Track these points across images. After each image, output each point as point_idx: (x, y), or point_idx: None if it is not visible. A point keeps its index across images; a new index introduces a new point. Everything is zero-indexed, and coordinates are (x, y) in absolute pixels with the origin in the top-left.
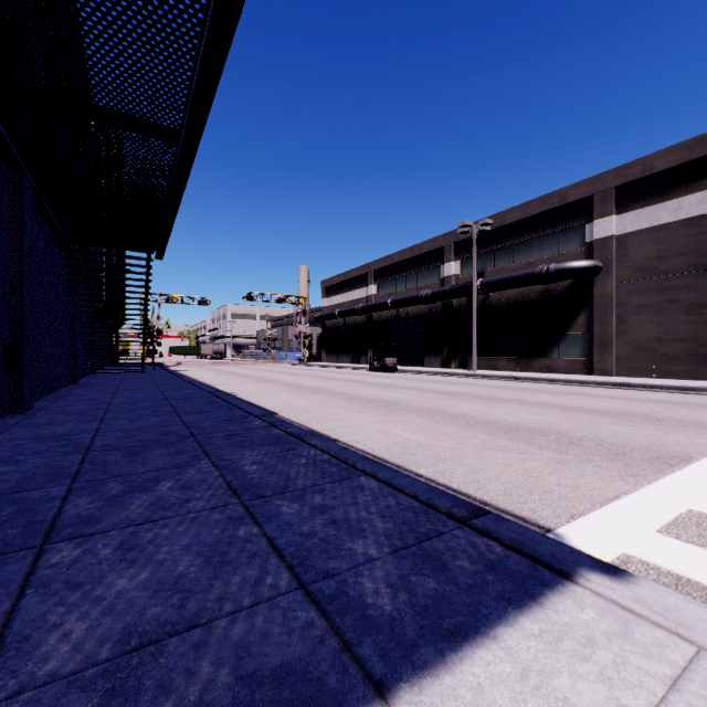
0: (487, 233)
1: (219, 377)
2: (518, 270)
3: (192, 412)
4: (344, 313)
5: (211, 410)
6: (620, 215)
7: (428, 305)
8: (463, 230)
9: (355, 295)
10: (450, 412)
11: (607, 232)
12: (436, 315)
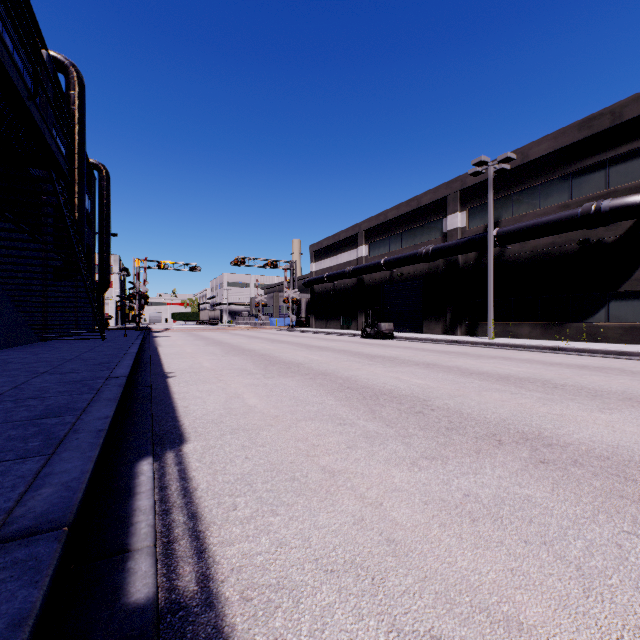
0: (503, 175)
1: (188, 345)
2: (547, 215)
3: None
4: (333, 276)
5: None
6: None
7: (427, 264)
8: (475, 170)
9: (344, 258)
10: (583, 447)
11: None
12: (437, 275)
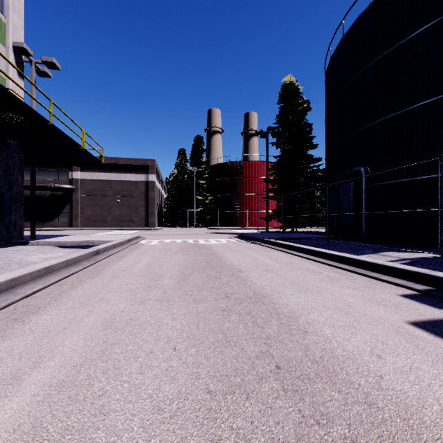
0: None
1: None
2: (39, 182)
3: None
4: None
5: None
6: (82, 172)
7: None
8: None
9: None
10: None
11: (77, 177)
12: None
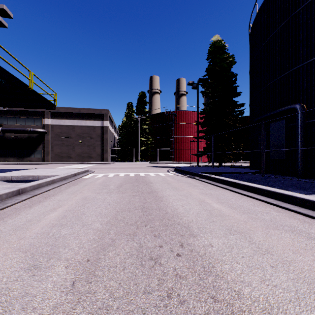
0: (4, 110)
1: None
2: (19, 127)
3: None
4: None
5: None
6: (52, 119)
7: None
8: None
9: None
10: None
11: (48, 123)
12: None
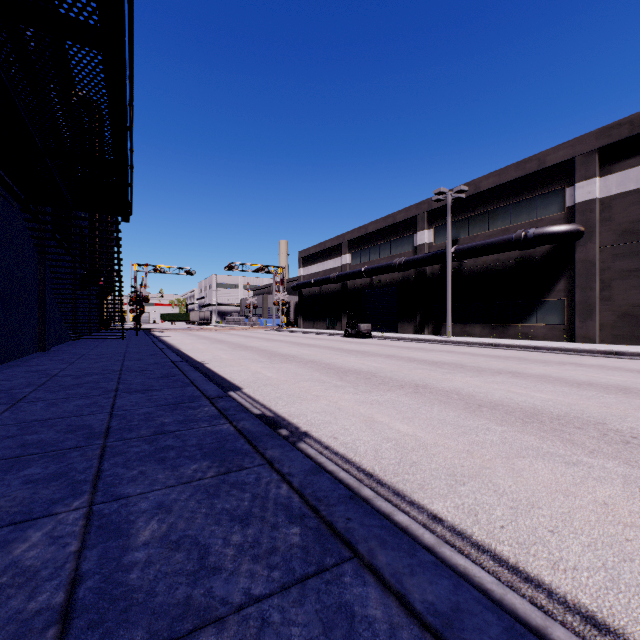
0: (461, 201)
1: (197, 343)
2: (493, 236)
3: (135, 391)
4: (319, 281)
5: (160, 387)
6: (604, 178)
7: (401, 273)
8: (437, 197)
9: (330, 264)
10: (441, 388)
11: (589, 195)
12: (409, 282)
